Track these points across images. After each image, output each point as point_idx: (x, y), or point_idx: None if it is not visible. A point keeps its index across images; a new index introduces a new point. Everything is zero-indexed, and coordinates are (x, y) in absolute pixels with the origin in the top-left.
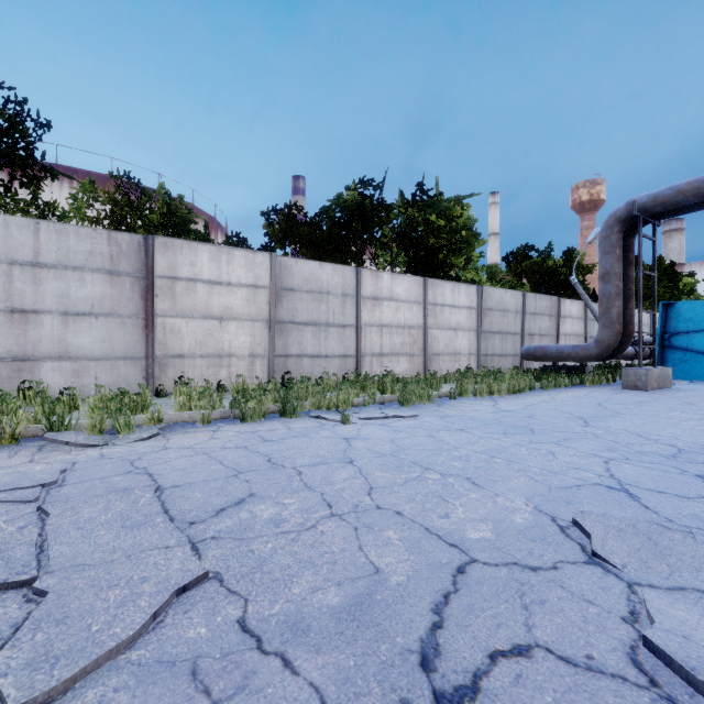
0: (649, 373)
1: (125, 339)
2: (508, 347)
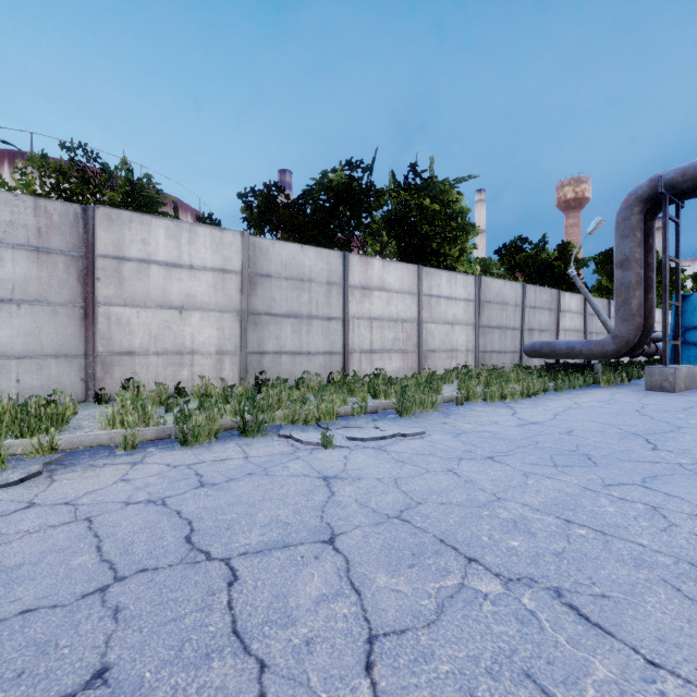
0: (677, 372)
1: (58, 332)
2: (507, 343)
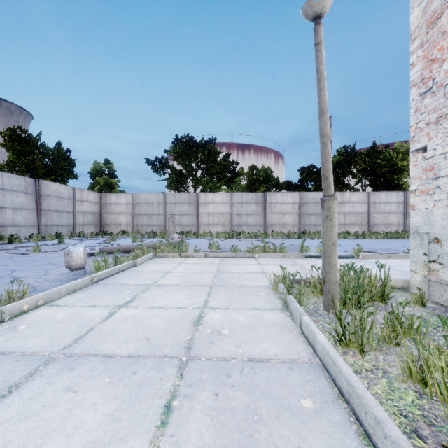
0: None
1: (259, 220)
2: None
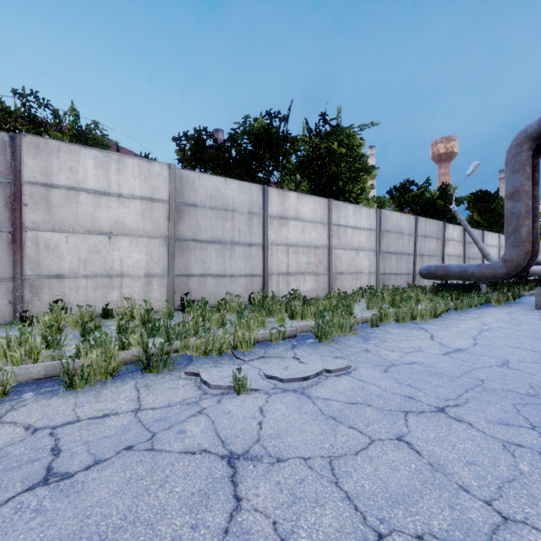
0: None
1: None
2: (403, 266)
